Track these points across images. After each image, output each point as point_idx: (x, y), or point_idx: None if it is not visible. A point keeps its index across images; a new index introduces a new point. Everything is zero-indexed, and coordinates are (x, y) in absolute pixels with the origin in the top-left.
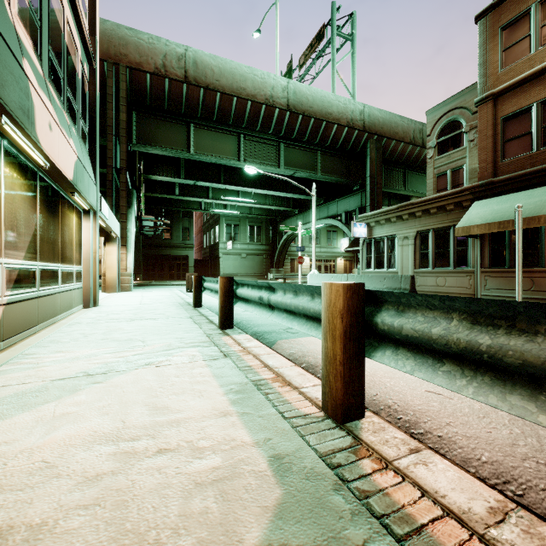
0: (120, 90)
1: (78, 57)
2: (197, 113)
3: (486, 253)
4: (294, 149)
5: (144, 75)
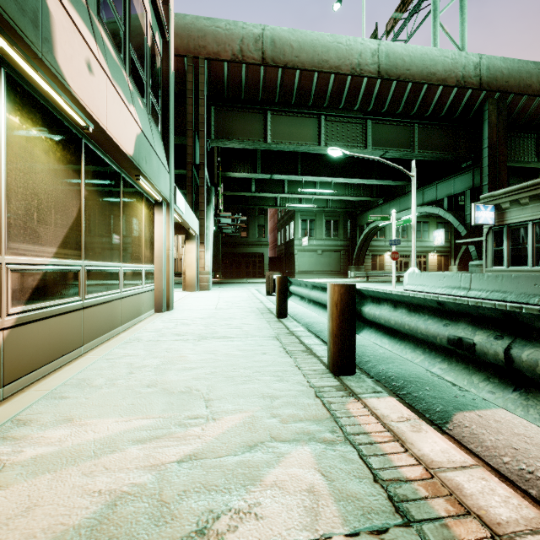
0: (199, 83)
1: (148, 21)
2: (274, 97)
3: None
4: (384, 125)
5: (221, 64)
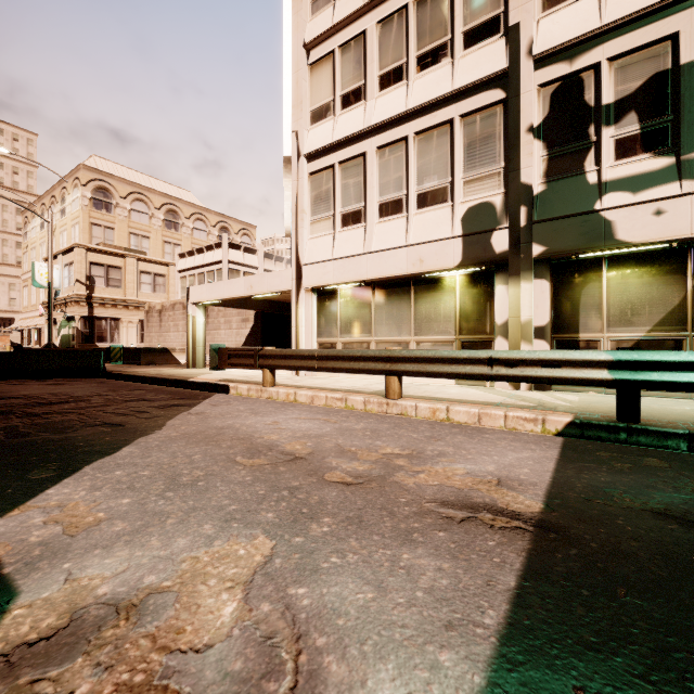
0: None
1: None
2: None
3: None
4: None
5: None
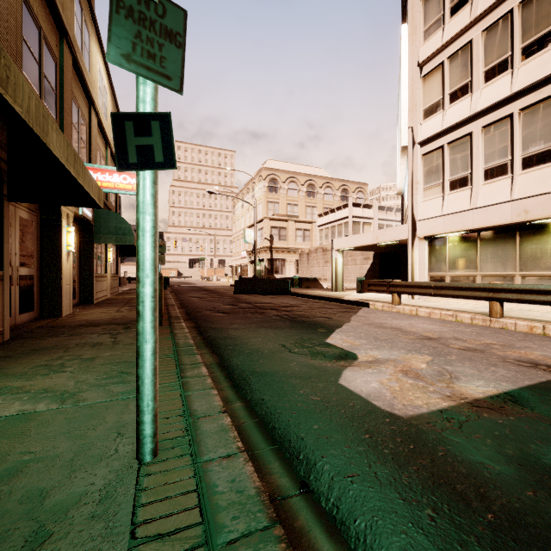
0: None
1: None
2: None
3: None
4: None
5: None
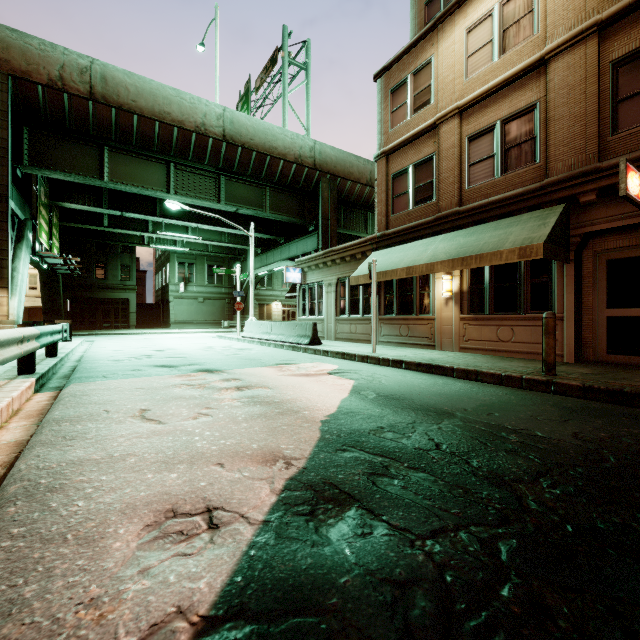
0: None
1: None
2: (110, 135)
3: (383, 302)
4: (238, 183)
5: (34, 86)
